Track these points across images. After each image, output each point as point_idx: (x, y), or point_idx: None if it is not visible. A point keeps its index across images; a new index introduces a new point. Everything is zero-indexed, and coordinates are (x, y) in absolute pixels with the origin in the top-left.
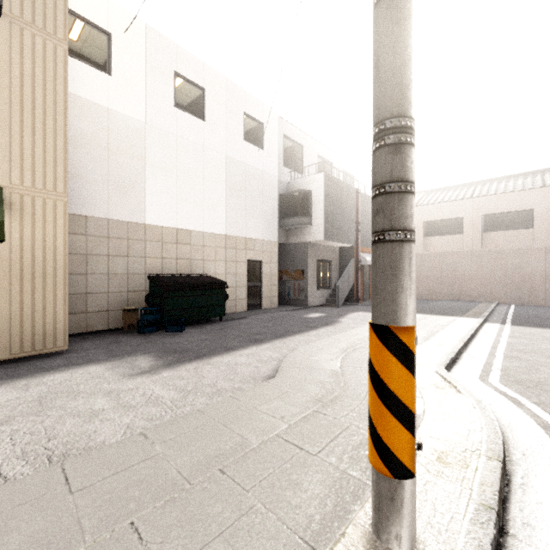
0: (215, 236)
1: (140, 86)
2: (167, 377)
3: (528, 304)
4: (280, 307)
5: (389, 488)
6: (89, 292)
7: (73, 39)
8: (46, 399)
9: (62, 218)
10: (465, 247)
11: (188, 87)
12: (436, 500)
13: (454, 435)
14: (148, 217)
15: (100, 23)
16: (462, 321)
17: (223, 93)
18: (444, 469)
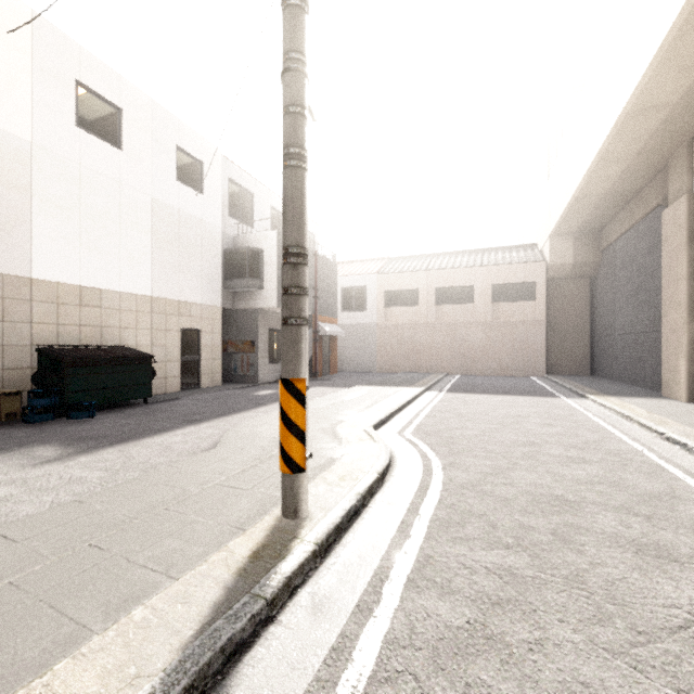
0: (136, 298)
1: (23, 92)
2: (85, 462)
3: (470, 374)
4: (225, 385)
5: (290, 482)
6: None
7: None
8: None
9: None
10: (421, 319)
11: (97, 103)
12: (329, 497)
13: (357, 466)
14: (35, 270)
15: None
16: (407, 391)
17: (148, 118)
18: (341, 483)
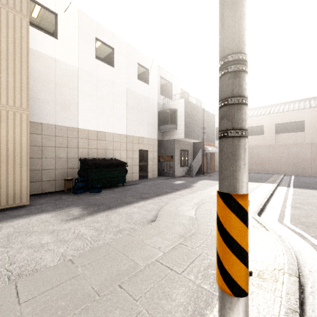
0: (120, 136)
1: (75, 45)
2: (89, 221)
3: (301, 175)
4: (158, 177)
5: (231, 302)
6: (44, 169)
7: (33, 16)
8: (12, 236)
9: (25, 124)
10: (265, 142)
11: (104, 47)
12: (259, 305)
13: (266, 259)
14: (79, 124)
15: (50, 7)
16: (265, 186)
17: (125, 51)
18: (262, 283)
